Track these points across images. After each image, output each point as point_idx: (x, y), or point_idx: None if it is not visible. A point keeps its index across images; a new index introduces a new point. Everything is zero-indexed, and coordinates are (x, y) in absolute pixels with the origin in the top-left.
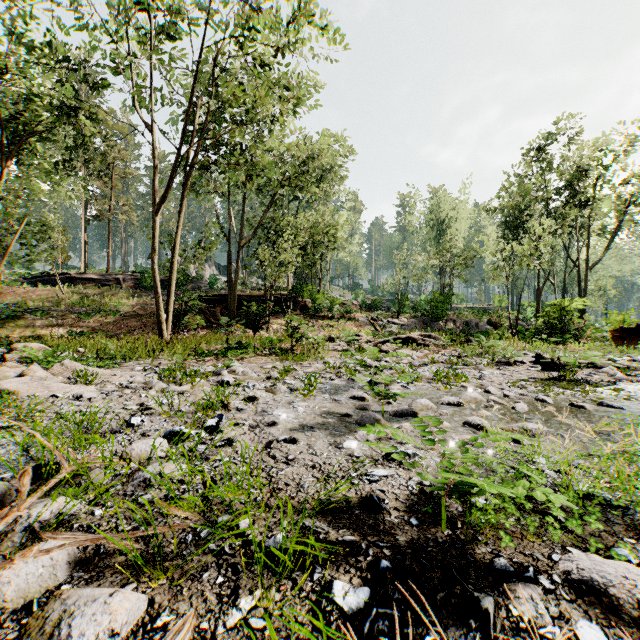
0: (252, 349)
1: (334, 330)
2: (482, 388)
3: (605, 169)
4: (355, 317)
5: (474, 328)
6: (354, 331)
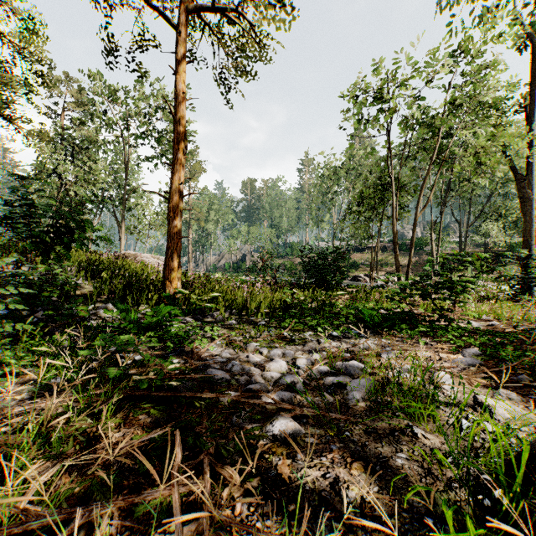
0: (481, 280)
1: None
2: None
3: None
4: None
5: None
6: None
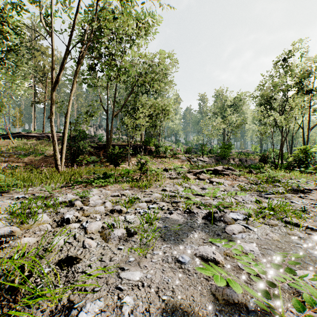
0: (113, 178)
1: (167, 164)
2: None
3: None
4: (178, 157)
5: (245, 163)
6: (179, 165)
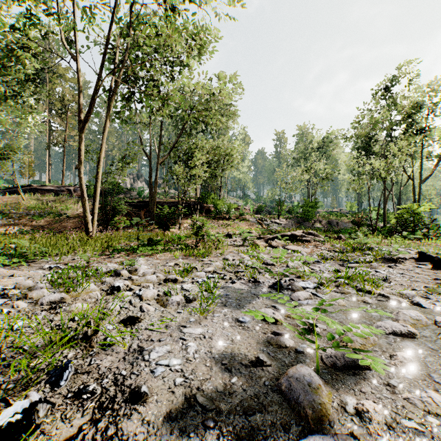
0: (161, 245)
1: (231, 228)
2: (404, 297)
3: (435, 106)
4: (246, 218)
5: (335, 226)
6: (246, 229)
